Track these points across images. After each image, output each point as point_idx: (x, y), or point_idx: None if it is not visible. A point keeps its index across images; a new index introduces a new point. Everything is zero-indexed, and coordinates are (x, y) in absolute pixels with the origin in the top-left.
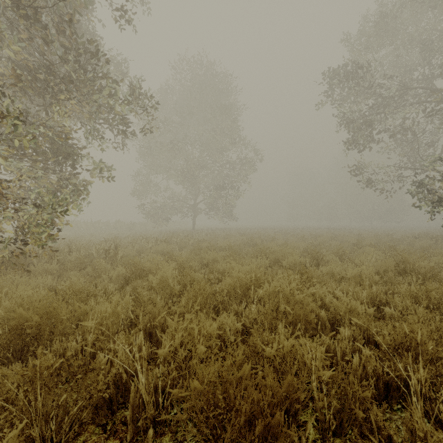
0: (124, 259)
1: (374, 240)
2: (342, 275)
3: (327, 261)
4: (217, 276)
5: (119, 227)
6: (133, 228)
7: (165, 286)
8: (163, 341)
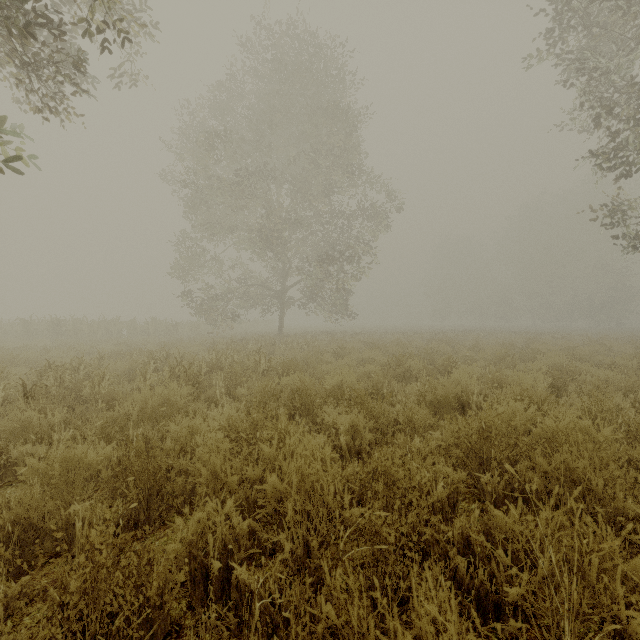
0: None
1: None
2: None
3: None
4: None
5: (152, 330)
6: (175, 332)
7: None
8: None
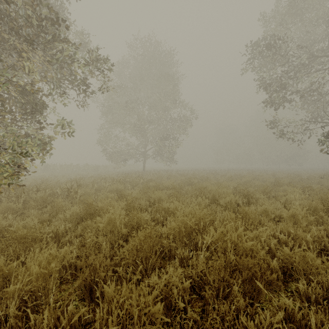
0: (82, 197)
1: (288, 180)
2: (276, 214)
3: (256, 199)
4: (162, 214)
5: (86, 169)
6: (97, 170)
7: (113, 228)
8: (97, 316)
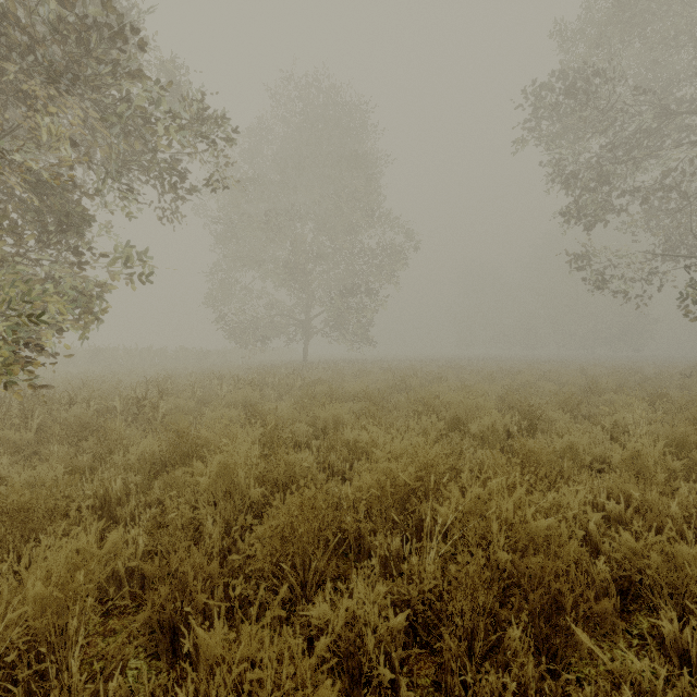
0: (167, 418)
1: (614, 380)
2: (594, 454)
3: (549, 422)
4: (342, 456)
5: (182, 357)
6: (205, 360)
7: (231, 486)
8: None
